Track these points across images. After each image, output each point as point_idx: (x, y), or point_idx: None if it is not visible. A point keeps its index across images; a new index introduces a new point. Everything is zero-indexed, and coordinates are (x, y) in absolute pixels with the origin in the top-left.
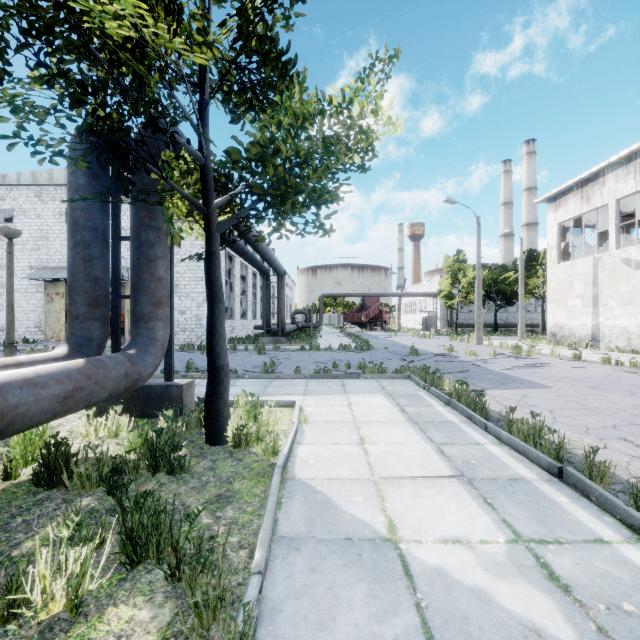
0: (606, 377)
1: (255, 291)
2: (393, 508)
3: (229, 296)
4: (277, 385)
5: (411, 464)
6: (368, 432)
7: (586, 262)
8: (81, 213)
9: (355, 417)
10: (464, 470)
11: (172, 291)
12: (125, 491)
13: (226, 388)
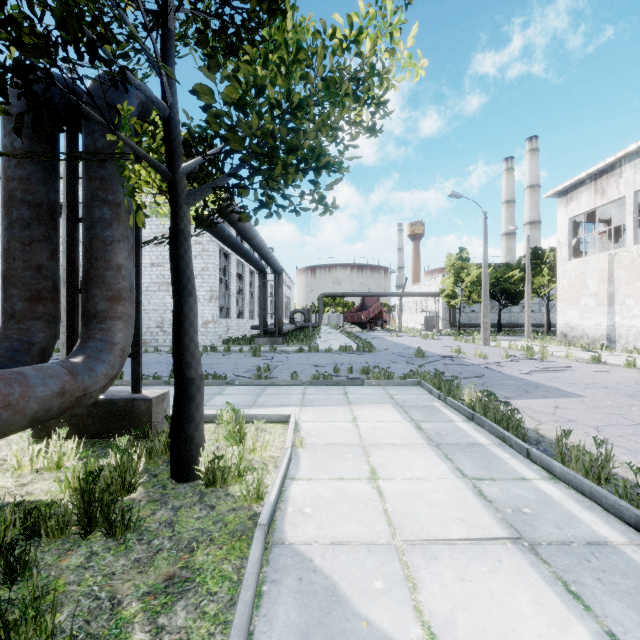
0: (638, 383)
1: (252, 290)
2: (432, 606)
3: (224, 295)
4: (270, 393)
5: (444, 515)
6: (380, 460)
7: (600, 258)
8: (18, 184)
9: (362, 437)
10: (519, 526)
11: (140, 284)
12: (31, 571)
13: (198, 406)
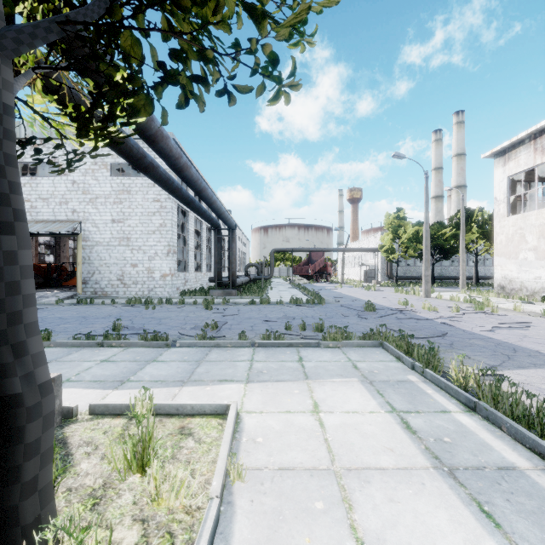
0: None
1: (210, 246)
2: None
3: (183, 250)
4: (213, 360)
5: None
6: (373, 522)
7: (540, 214)
8: None
9: (332, 451)
10: None
11: None
12: None
13: (33, 447)
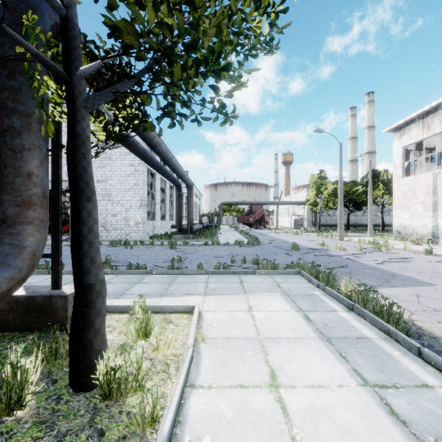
0: None
1: (172, 200)
2: None
3: (151, 203)
4: (180, 282)
5: None
6: (278, 359)
7: (427, 176)
8: None
9: (258, 330)
10: None
11: (60, 192)
12: None
13: (99, 312)
